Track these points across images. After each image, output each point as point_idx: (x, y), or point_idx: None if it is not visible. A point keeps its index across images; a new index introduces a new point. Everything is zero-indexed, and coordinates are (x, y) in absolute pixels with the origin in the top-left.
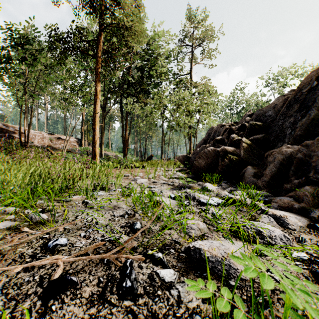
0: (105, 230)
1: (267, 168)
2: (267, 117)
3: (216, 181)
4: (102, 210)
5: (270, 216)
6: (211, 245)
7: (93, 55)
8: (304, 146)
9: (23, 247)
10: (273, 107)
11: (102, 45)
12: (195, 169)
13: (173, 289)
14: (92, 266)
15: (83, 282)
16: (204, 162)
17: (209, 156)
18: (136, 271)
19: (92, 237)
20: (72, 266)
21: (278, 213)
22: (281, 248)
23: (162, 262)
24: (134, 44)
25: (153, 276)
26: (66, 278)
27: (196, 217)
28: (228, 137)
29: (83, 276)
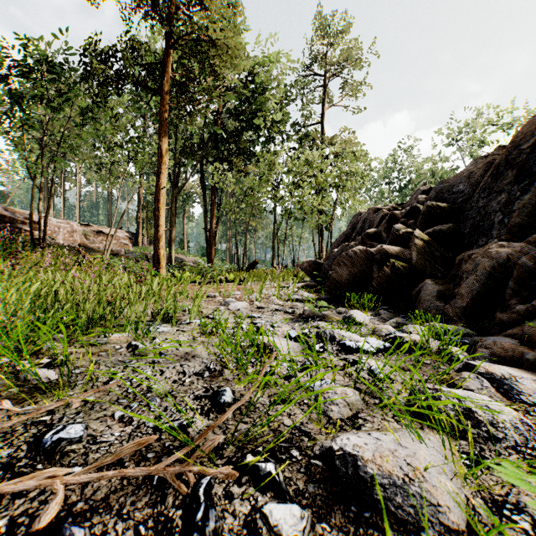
0: (163, 403)
1: (464, 284)
2: (456, 195)
3: (369, 306)
4: (162, 361)
5: (481, 375)
6: (378, 448)
7: (155, 89)
8: (531, 244)
9: None
10: (466, 177)
11: (171, 72)
12: (332, 285)
13: None
14: (126, 494)
15: None
16: (347, 272)
17: (356, 262)
18: (220, 508)
19: (136, 421)
20: (84, 493)
21: (498, 370)
22: (516, 447)
23: (274, 484)
24: (225, 71)
25: (255, 521)
26: (60, 533)
27: (339, 376)
28: (387, 229)
29: (103, 523)
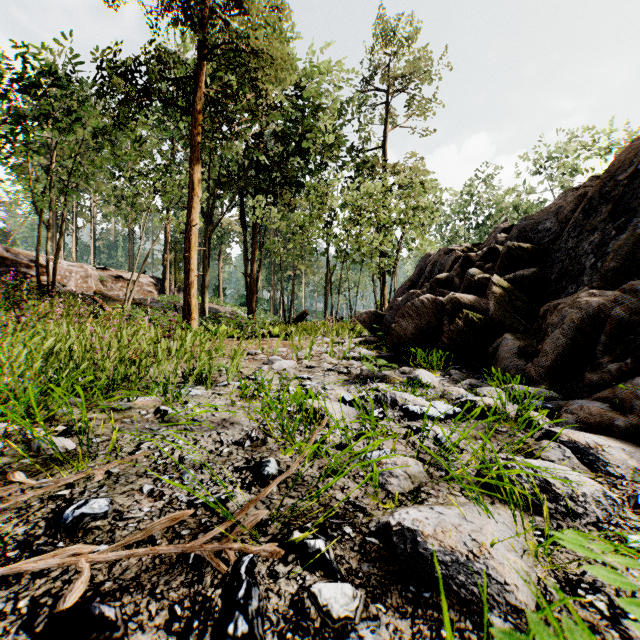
0: (198, 476)
1: (548, 339)
2: (542, 234)
3: (438, 365)
4: (196, 429)
5: (564, 444)
6: (440, 523)
7: (186, 108)
8: (627, 292)
9: (7, 522)
10: (554, 212)
11: (205, 88)
12: (394, 341)
13: (352, 638)
14: (159, 573)
15: (132, 619)
16: (413, 325)
17: (423, 314)
18: (263, 588)
19: (167, 495)
20: (112, 573)
21: (583, 438)
22: (598, 523)
23: (324, 562)
24: (269, 86)
25: (302, 601)
26: (89, 612)
27: (400, 445)
28: (460, 274)
29: (135, 603)
